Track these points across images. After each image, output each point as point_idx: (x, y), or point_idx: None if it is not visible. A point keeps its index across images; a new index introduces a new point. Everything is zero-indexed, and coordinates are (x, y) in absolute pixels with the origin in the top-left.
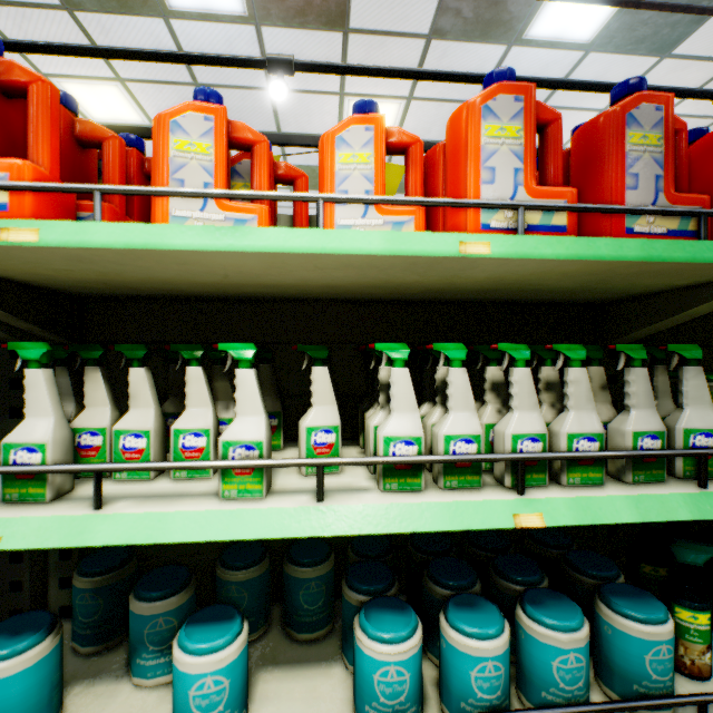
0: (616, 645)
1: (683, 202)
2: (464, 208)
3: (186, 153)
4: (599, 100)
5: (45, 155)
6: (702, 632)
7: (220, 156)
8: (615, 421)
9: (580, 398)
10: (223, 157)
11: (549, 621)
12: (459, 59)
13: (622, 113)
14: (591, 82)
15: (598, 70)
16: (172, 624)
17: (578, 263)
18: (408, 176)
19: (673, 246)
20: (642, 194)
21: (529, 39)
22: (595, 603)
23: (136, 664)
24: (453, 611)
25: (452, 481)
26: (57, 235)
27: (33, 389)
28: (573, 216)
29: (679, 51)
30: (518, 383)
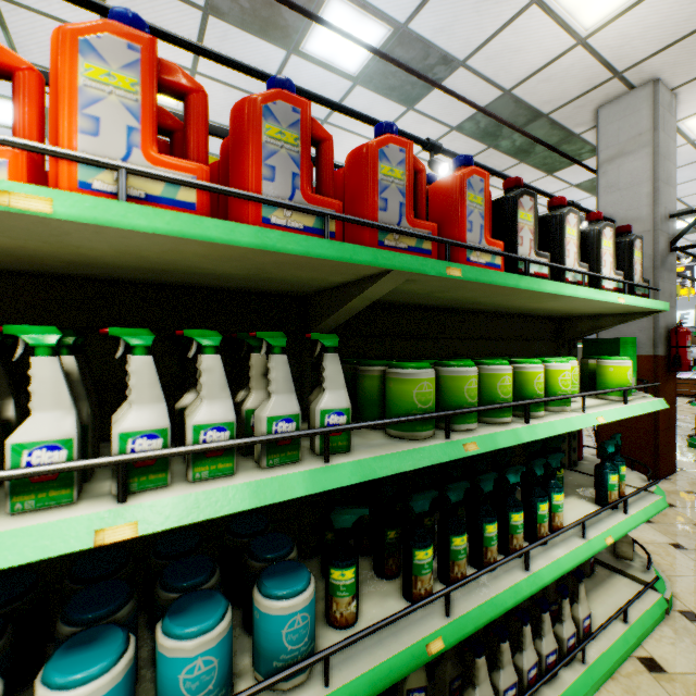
0: (262, 628)
1: (319, 203)
2: (56, 158)
3: None
4: (369, 130)
5: None
6: (349, 585)
7: None
8: (260, 408)
9: (214, 386)
10: None
11: (181, 630)
12: (242, 48)
13: (259, 103)
14: (332, 101)
15: (366, 103)
16: None
17: (193, 243)
18: (15, 109)
19: (288, 238)
20: (280, 187)
21: (306, 53)
22: (253, 589)
23: None
24: (58, 658)
25: (27, 502)
26: None
27: None
28: (204, 195)
29: (419, 108)
30: (136, 373)
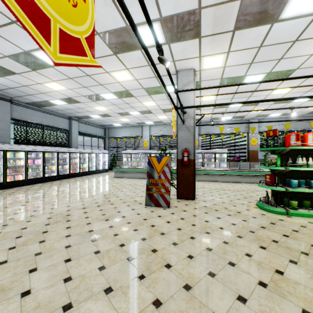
0: None
1: None
2: None
3: (309, 137)
4: None
5: (299, 140)
6: None
7: (312, 137)
8: None
9: None
10: (312, 137)
11: None
12: None
13: None
14: None
15: None
16: (304, 182)
17: None
18: None
19: None
20: None
21: None
22: None
23: (301, 186)
24: None
25: None
26: (308, 147)
27: (300, 159)
28: None
29: None
30: None
